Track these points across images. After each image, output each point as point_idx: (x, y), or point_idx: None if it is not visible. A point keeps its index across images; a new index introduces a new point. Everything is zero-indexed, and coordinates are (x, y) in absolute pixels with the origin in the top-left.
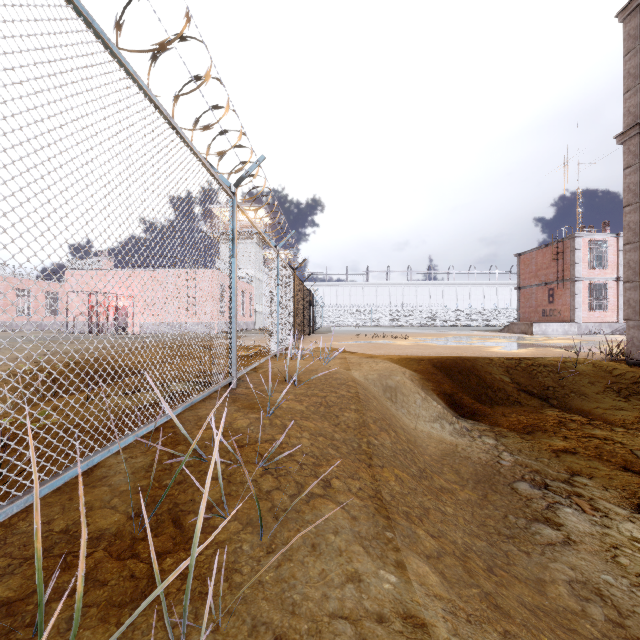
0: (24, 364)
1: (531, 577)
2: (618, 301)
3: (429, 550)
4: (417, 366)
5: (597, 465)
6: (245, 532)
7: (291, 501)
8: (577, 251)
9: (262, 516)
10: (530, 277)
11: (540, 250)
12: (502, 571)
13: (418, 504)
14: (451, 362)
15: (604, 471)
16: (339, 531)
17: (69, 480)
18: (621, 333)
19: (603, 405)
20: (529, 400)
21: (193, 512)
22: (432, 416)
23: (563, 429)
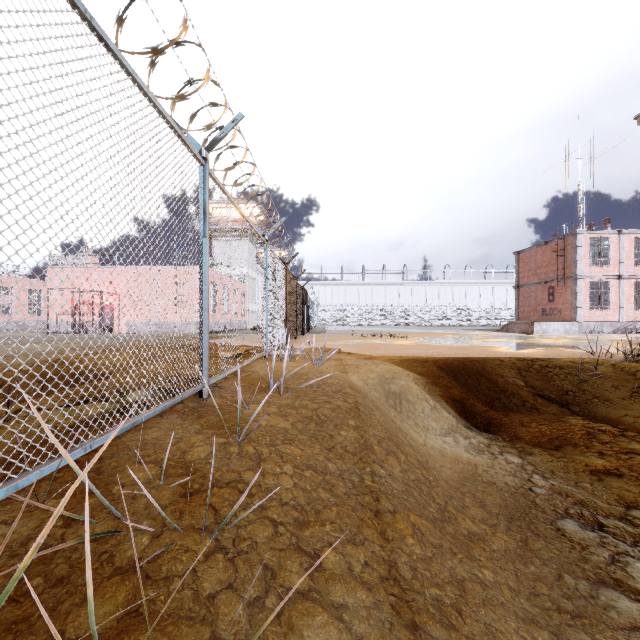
0: None
1: None
2: (620, 299)
3: None
4: (421, 368)
5: None
6: None
7: (249, 619)
8: (578, 248)
9: None
10: (529, 275)
11: (540, 248)
12: None
13: (448, 575)
14: (458, 364)
15: None
16: None
17: None
18: (623, 332)
19: (632, 412)
20: (547, 406)
21: None
22: (443, 428)
23: (595, 442)
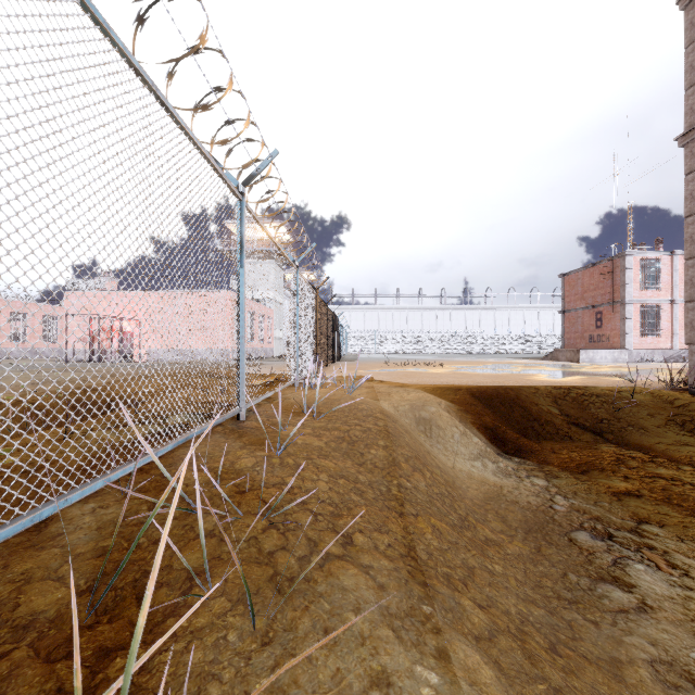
0: (6, 394)
1: (603, 656)
2: (672, 325)
3: (478, 628)
4: (454, 396)
5: (667, 511)
6: (234, 614)
7: (300, 566)
8: (628, 271)
9: (259, 589)
10: (576, 299)
11: (587, 270)
12: (567, 649)
13: (461, 563)
14: (492, 392)
15: (676, 518)
16: (361, 608)
17: (11, 539)
18: (676, 361)
19: (665, 440)
20: (581, 434)
21: (167, 585)
22: (472, 453)
23: (623, 468)
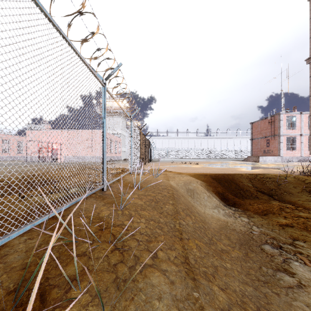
0: None
1: None
2: (301, 145)
3: (222, 304)
4: (204, 178)
5: (306, 234)
6: (92, 304)
7: (129, 272)
8: (281, 121)
9: (107, 288)
10: (257, 134)
11: (262, 120)
12: (265, 310)
13: (210, 264)
14: (221, 176)
15: None
16: (162, 297)
17: None
18: (302, 161)
19: (302, 199)
20: (262, 196)
21: (57, 286)
22: (213, 205)
23: (283, 212)
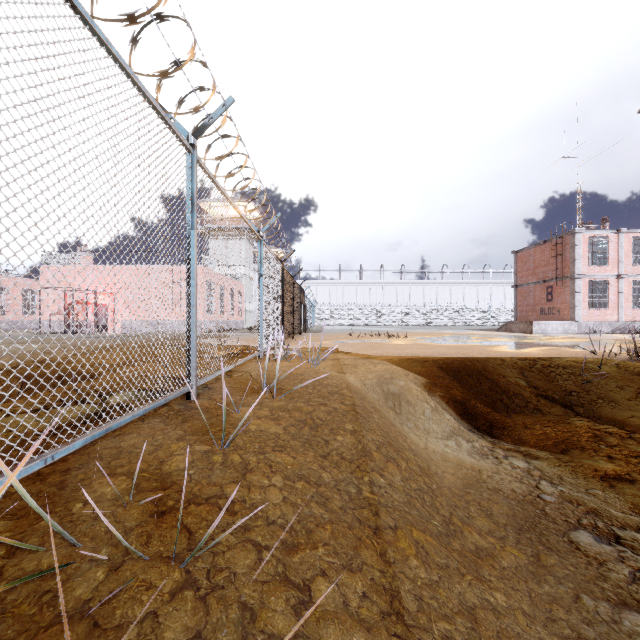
0: None
1: None
2: (619, 299)
3: None
4: (421, 368)
5: None
6: None
7: None
8: (577, 247)
9: None
10: (528, 275)
11: (538, 247)
12: None
13: (457, 603)
14: (459, 363)
15: None
16: None
17: None
18: (622, 332)
19: (638, 413)
20: (550, 407)
21: None
22: (445, 431)
23: (603, 445)
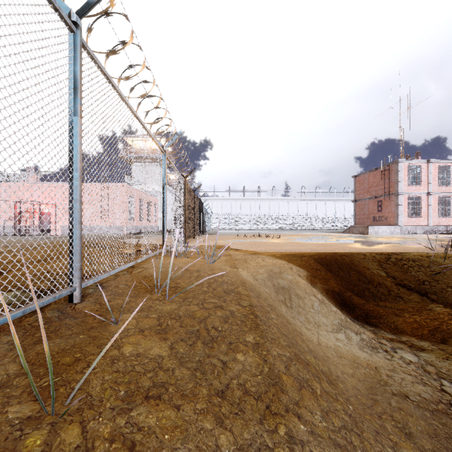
0: None
1: None
2: (428, 210)
3: None
4: (300, 262)
5: None
6: None
7: None
8: (400, 172)
9: None
10: (364, 192)
11: (371, 172)
12: None
13: None
14: (331, 258)
15: None
16: None
17: None
18: (430, 233)
19: None
20: (409, 295)
21: None
22: (334, 324)
23: None
